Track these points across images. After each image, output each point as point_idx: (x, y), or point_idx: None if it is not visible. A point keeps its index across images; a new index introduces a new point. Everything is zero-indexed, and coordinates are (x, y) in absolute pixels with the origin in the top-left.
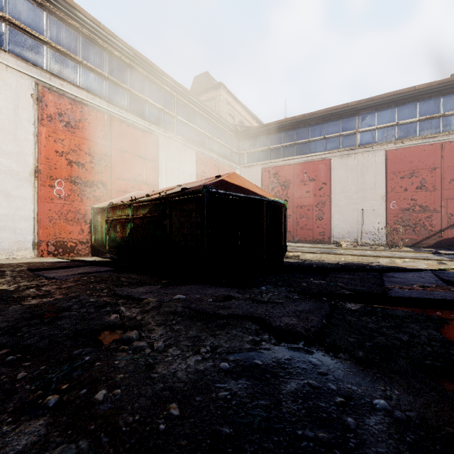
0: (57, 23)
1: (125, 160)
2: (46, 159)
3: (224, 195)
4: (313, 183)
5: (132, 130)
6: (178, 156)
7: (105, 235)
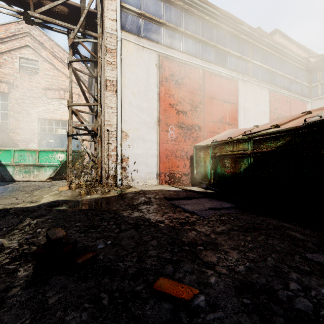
0: (169, 7)
1: (213, 105)
2: (164, 111)
3: None
4: None
5: (218, 79)
6: (253, 97)
7: (209, 169)
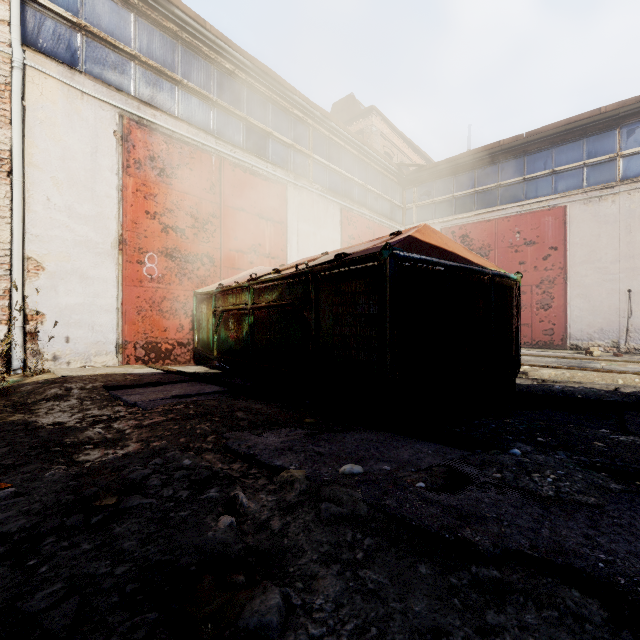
0: (148, 27)
1: (241, 223)
2: (133, 223)
3: (420, 263)
4: (532, 248)
5: (249, 177)
6: (315, 214)
7: (212, 333)
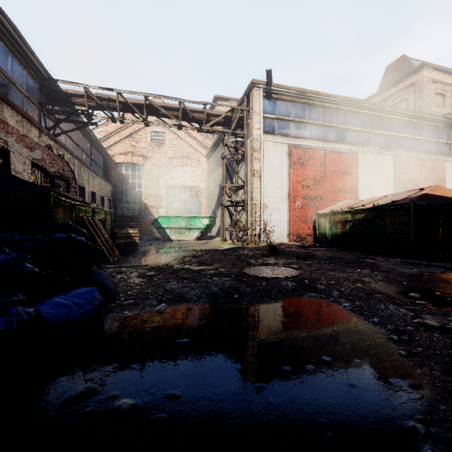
0: (296, 106)
1: (334, 178)
2: (292, 187)
3: (426, 204)
4: None
5: (338, 155)
6: (375, 165)
7: (328, 230)
